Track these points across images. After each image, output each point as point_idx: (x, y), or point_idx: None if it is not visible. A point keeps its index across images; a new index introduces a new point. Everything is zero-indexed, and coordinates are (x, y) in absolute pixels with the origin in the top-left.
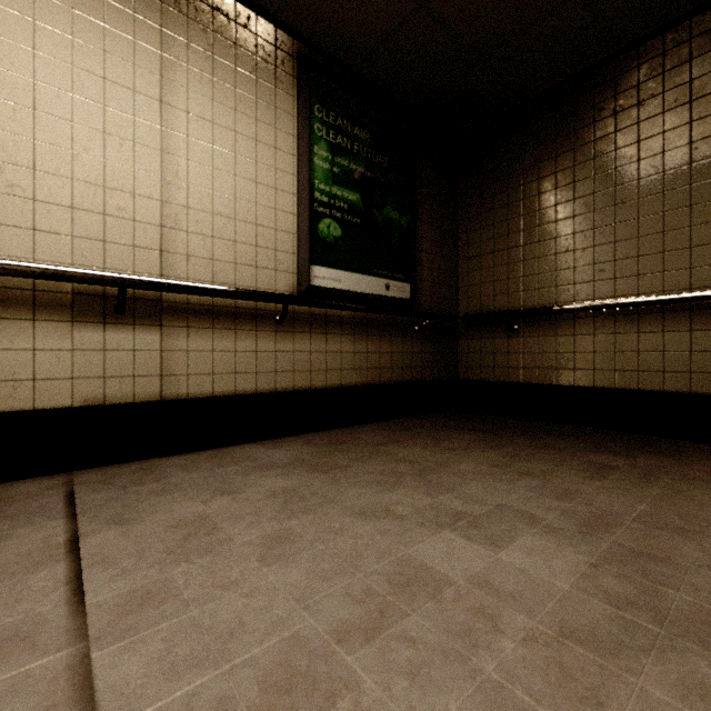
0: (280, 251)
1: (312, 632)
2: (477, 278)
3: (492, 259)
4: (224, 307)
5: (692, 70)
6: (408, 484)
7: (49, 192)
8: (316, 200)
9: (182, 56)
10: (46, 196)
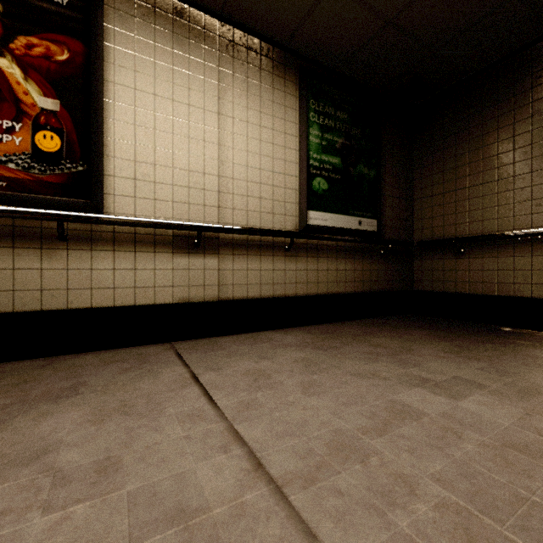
0: (287, 202)
1: (346, 429)
2: (429, 213)
3: (442, 198)
4: (254, 241)
5: None
6: (385, 360)
7: (161, 177)
8: (310, 165)
9: (230, 82)
10: (160, 179)
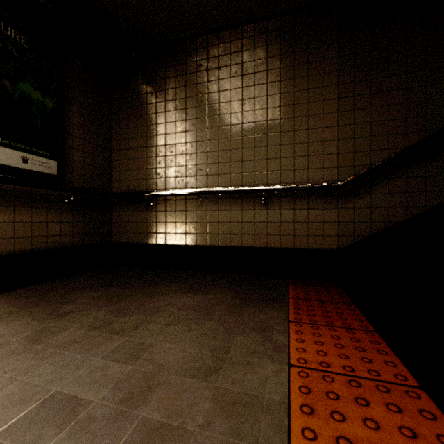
0: None
1: None
2: (126, 165)
3: (136, 153)
4: None
5: (243, 57)
6: None
7: None
8: None
9: None
10: None
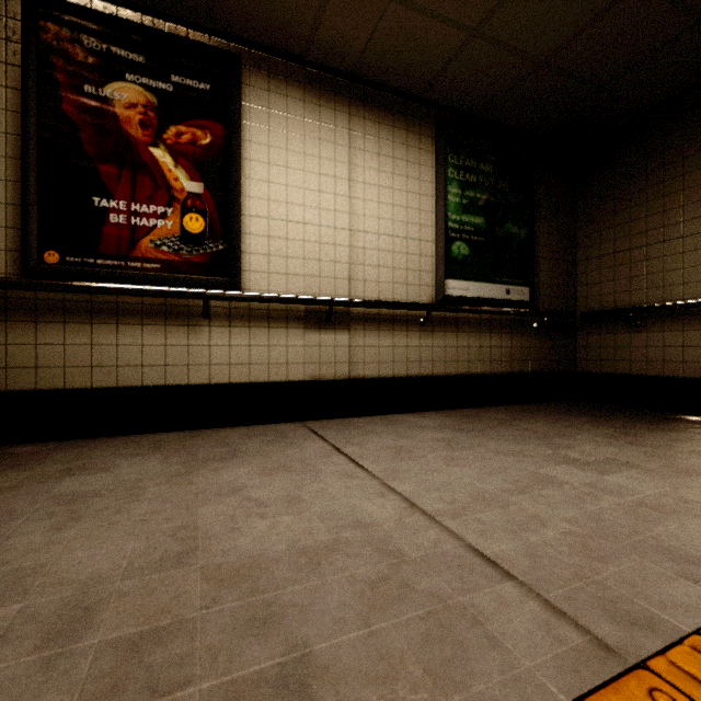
0: (423, 271)
1: (489, 489)
2: (596, 277)
3: (613, 259)
4: (386, 315)
5: None
6: (533, 443)
7: (293, 251)
8: (449, 228)
9: (361, 145)
10: (292, 253)
